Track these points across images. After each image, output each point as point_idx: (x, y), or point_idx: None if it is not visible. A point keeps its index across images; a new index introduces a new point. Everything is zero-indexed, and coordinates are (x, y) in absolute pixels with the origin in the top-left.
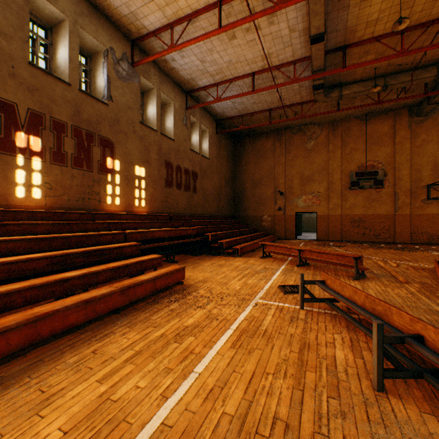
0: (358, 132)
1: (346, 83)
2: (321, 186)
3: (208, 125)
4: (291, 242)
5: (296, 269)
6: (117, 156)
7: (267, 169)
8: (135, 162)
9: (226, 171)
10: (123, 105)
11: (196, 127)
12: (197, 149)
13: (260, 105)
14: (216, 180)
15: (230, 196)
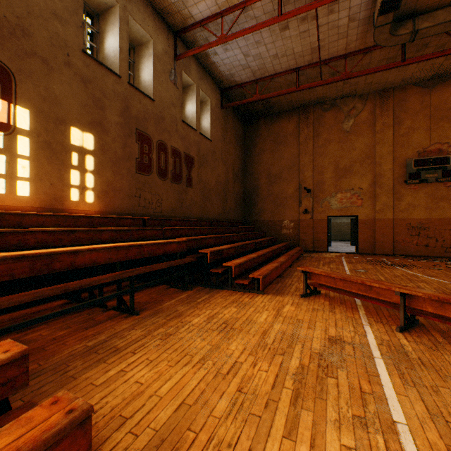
0: (418, 104)
1: (423, 11)
2: (364, 181)
3: (210, 93)
4: (325, 257)
5: (414, 349)
6: (22, 100)
7: (289, 158)
8: (70, 121)
9: (234, 162)
10: (38, 4)
11: (192, 93)
12: (194, 123)
13: (285, 61)
14: (221, 171)
15: (240, 195)
